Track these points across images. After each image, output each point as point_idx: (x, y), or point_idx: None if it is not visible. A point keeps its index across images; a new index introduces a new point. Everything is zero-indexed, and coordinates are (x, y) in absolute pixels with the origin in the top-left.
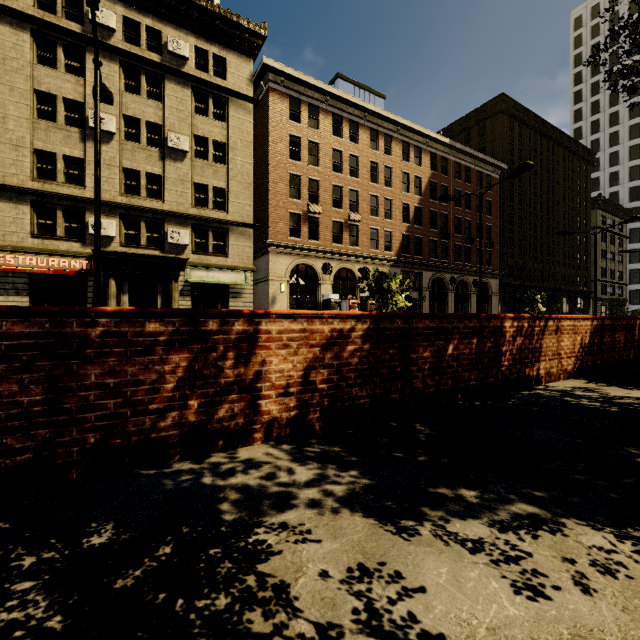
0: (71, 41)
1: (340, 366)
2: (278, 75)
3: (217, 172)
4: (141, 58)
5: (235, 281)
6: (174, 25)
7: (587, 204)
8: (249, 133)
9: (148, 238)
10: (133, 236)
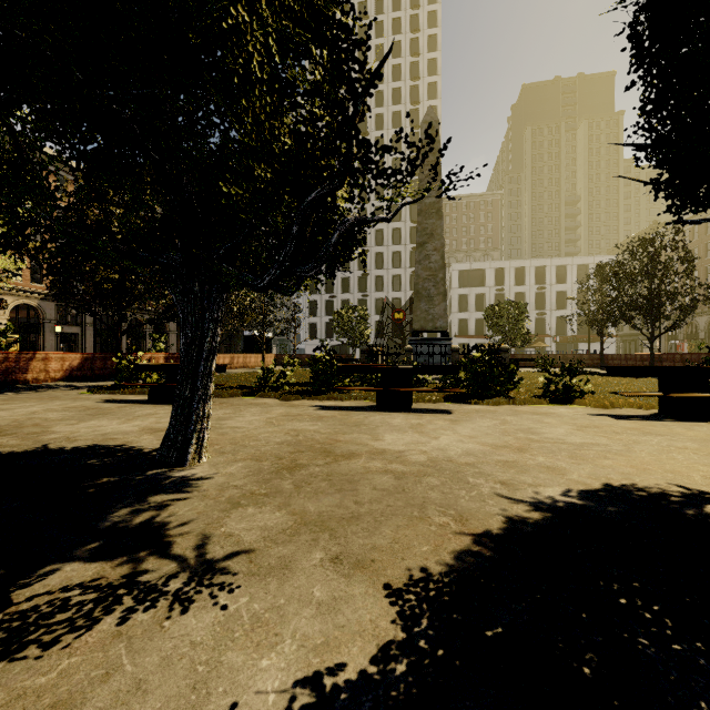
0: None
1: None
2: None
3: None
4: None
5: None
6: None
7: None
8: None
9: None
10: None
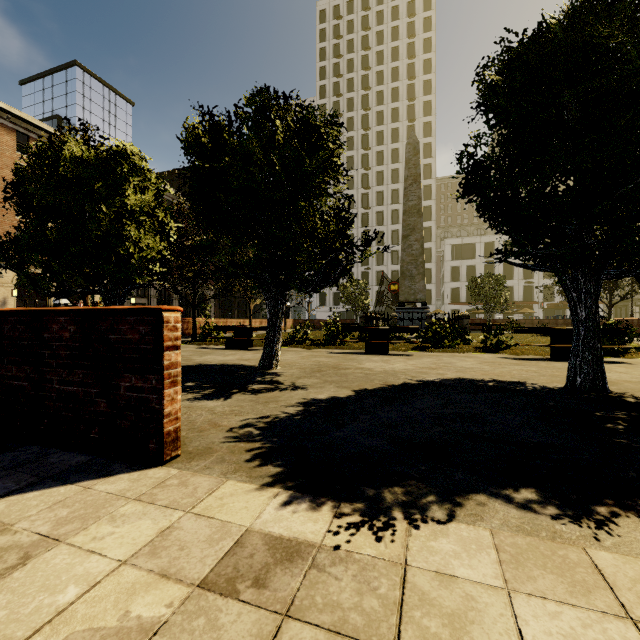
0: None
1: None
2: (4, 112)
3: None
4: None
5: None
6: None
7: None
8: None
9: None
10: None
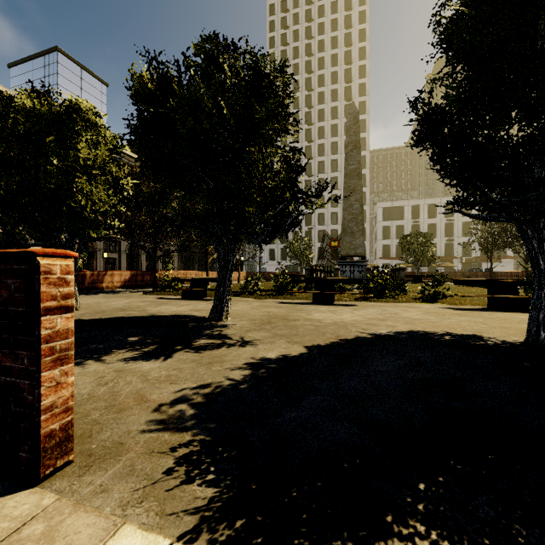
0: None
1: None
2: None
3: None
4: None
5: None
6: None
7: None
8: None
9: None
10: None
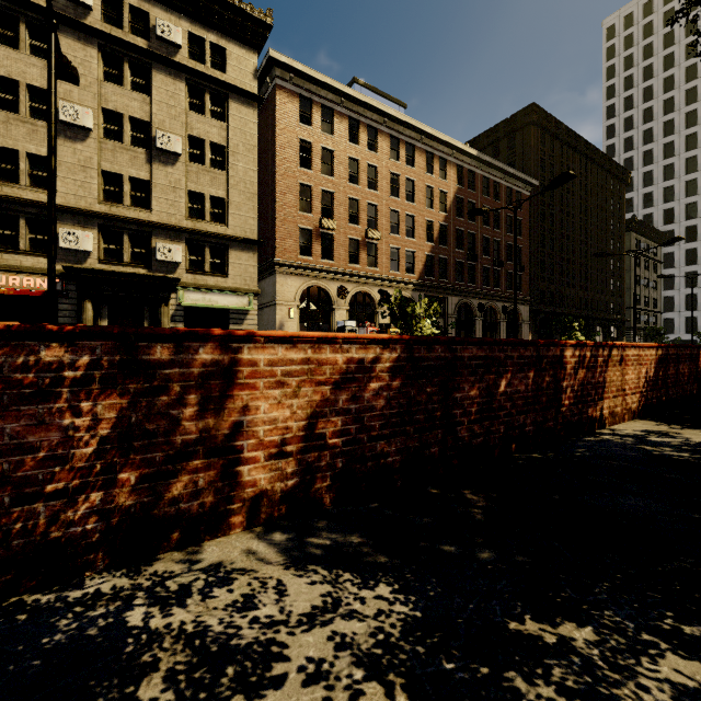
0: (37, 18)
1: (360, 411)
2: (286, 71)
3: (215, 179)
4: (124, 42)
5: (236, 305)
6: (164, 6)
7: (621, 226)
8: (253, 136)
9: (133, 254)
10: (114, 251)
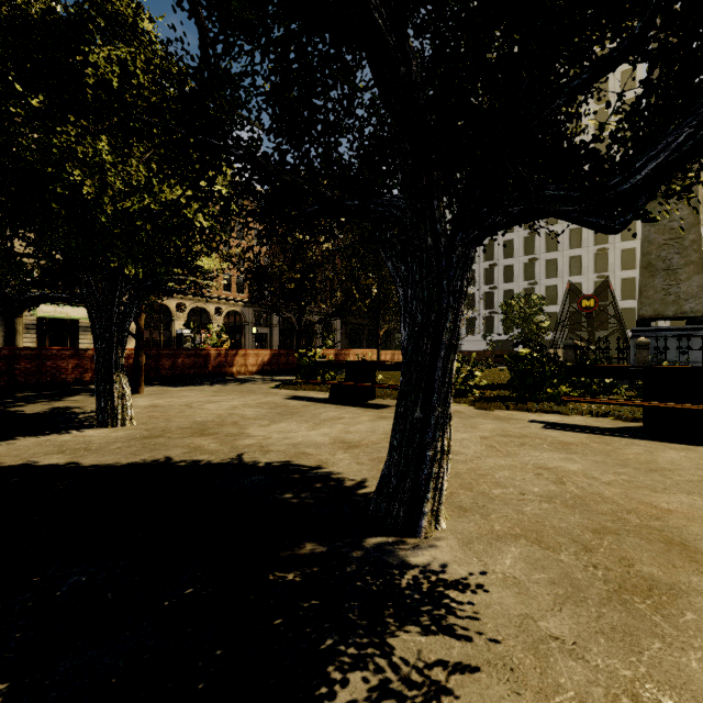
0: None
1: (128, 365)
2: None
3: None
4: None
5: (86, 316)
6: None
7: None
8: None
9: None
10: None
